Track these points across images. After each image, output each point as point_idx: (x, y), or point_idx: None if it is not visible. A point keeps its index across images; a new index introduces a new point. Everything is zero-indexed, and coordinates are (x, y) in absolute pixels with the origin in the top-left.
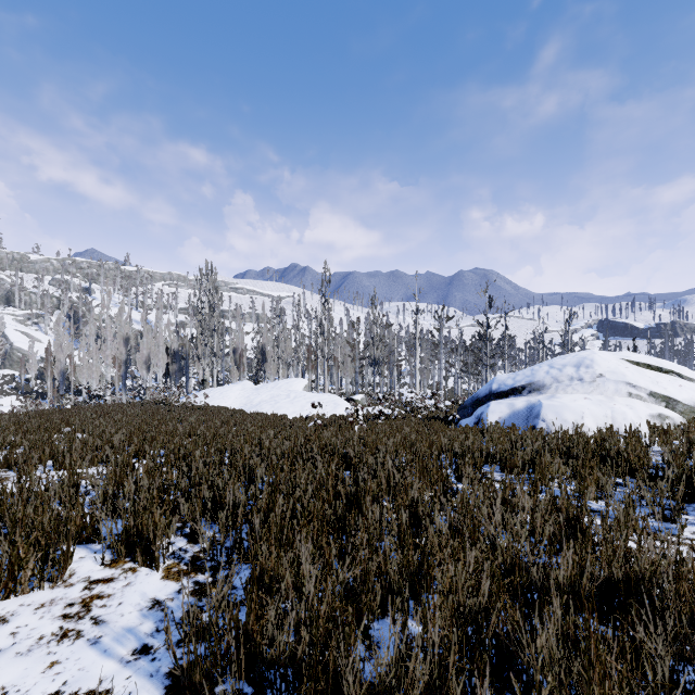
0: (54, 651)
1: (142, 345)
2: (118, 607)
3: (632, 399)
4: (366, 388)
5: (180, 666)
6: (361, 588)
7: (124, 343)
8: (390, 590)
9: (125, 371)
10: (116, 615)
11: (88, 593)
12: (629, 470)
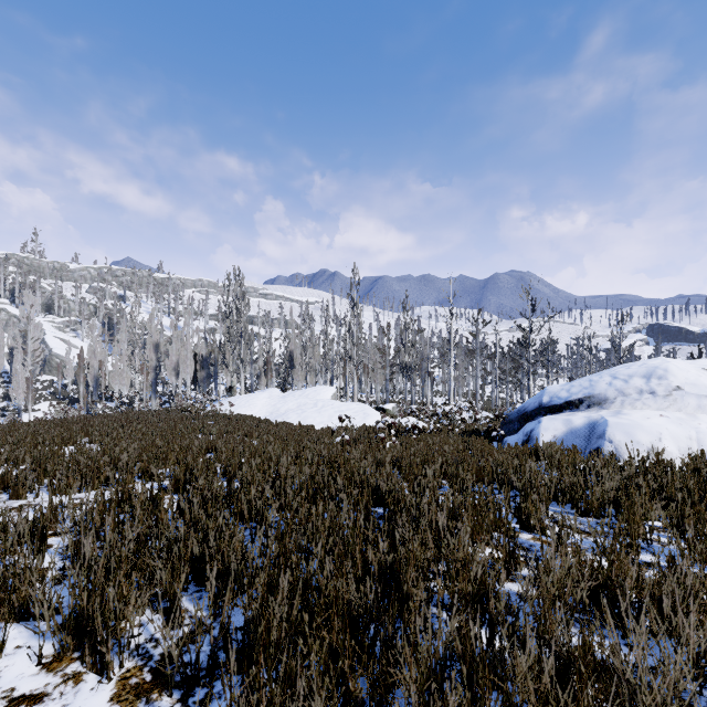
0: None
1: (171, 352)
2: None
3: None
4: (397, 396)
5: None
6: None
7: (154, 350)
8: None
9: (155, 378)
10: None
11: None
12: None
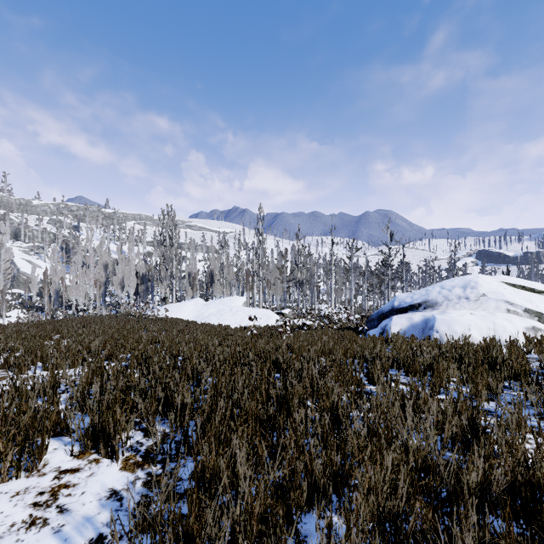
0: (22, 538)
1: (118, 270)
2: (81, 496)
3: (510, 314)
4: (292, 304)
5: None
6: (290, 488)
7: (104, 269)
8: (315, 485)
9: (104, 291)
10: (79, 504)
11: (57, 482)
12: (512, 375)
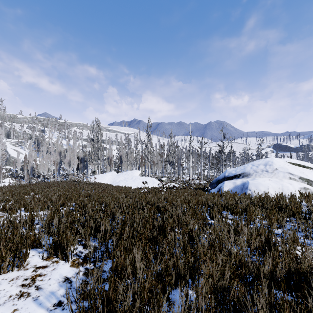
0: (16, 303)
1: (67, 155)
2: (48, 281)
3: (291, 180)
4: (167, 174)
5: (76, 312)
6: (165, 274)
7: (59, 154)
8: (179, 274)
9: (59, 167)
10: (47, 285)
11: (34, 273)
12: (292, 214)
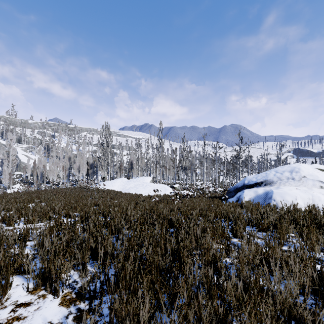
0: None
1: (76, 161)
2: None
3: (322, 189)
4: (180, 181)
5: None
6: None
7: (68, 160)
8: None
9: (69, 173)
10: None
11: (12, 315)
12: None
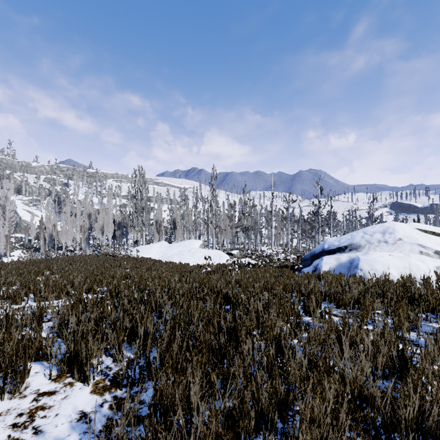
0: None
1: (99, 219)
2: (55, 418)
3: (423, 255)
4: (239, 246)
5: None
6: (239, 418)
7: (88, 217)
8: (261, 412)
9: (88, 235)
10: (52, 425)
11: (35, 404)
12: (428, 308)
